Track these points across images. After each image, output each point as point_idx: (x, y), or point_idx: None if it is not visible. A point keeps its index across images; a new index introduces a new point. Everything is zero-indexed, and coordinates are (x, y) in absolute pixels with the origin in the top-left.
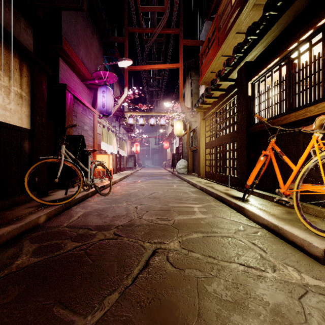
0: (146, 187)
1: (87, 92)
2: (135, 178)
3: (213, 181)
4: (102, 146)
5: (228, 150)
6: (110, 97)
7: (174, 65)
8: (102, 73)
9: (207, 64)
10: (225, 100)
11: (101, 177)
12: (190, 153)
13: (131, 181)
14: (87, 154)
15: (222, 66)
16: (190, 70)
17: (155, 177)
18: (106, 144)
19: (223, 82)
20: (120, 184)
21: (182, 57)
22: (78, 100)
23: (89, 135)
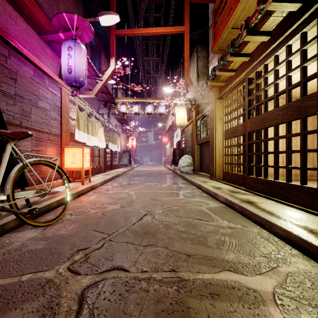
0: (136, 197)
1: (50, 54)
2: (126, 179)
3: (241, 187)
4: (77, 136)
5: (281, 136)
6: (81, 57)
7: (177, 28)
8: (68, 19)
9: (225, 18)
10: (272, 48)
11: (72, 181)
12: (196, 146)
13: (119, 184)
14: (5, 140)
15: (250, 15)
16: (195, 45)
17: (152, 178)
18: (86, 134)
19: (278, 5)
20: (100, 191)
21: (188, 17)
22: (21, 55)
23: (50, 117)
